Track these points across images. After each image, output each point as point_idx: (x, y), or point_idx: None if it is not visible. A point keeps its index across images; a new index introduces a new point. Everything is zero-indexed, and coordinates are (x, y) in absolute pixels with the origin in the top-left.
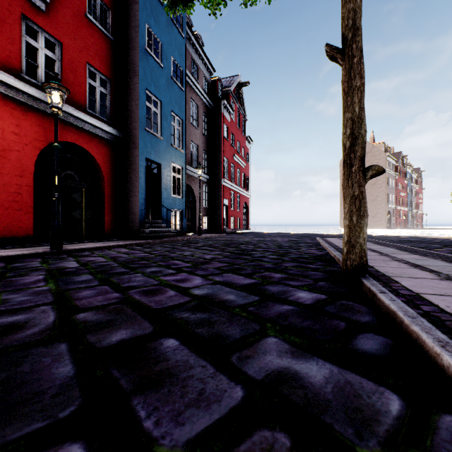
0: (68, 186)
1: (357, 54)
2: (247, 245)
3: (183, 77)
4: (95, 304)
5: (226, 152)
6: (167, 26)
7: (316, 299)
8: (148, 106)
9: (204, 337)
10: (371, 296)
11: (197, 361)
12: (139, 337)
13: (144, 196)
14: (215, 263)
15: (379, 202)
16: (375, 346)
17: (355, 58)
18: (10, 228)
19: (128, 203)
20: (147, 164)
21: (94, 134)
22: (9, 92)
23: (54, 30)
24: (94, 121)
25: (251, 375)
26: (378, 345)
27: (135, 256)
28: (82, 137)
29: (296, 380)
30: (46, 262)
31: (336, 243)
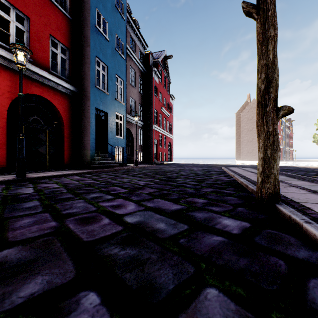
0: (35, 128)
1: (271, 7)
2: (172, 173)
3: (124, 49)
4: (27, 235)
5: (156, 106)
6: (112, 11)
7: (241, 228)
8: (98, 69)
9: (131, 289)
10: (292, 224)
11: None
12: (54, 289)
13: (94, 136)
14: (147, 188)
15: None
16: None
17: (269, 12)
18: None
19: (82, 142)
20: (97, 113)
21: (56, 89)
22: None
23: (23, 8)
24: (56, 79)
25: None
26: None
27: (84, 182)
28: (46, 91)
29: None
30: (7, 188)
31: (238, 171)
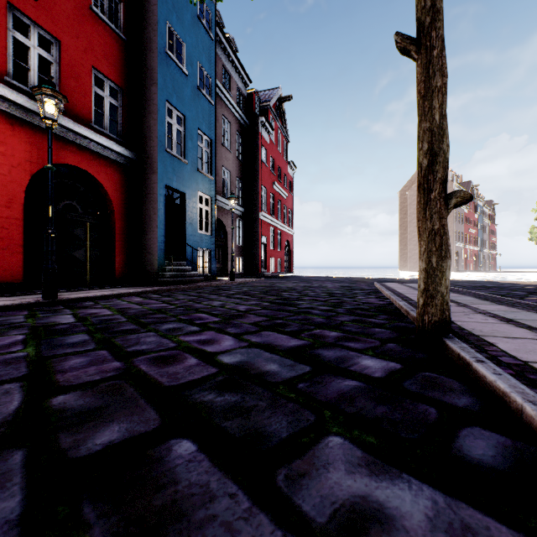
0: (68, 219)
1: (437, 44)
2: (291, 292)
3: (212, 87)
4: (84, 379)
5: (264, 180)
6: (193, 25)
7: (388, 370)
8: (169, 122)
9: (234, 437)
10: (461, 365)
11: (222, 484)
12: (137, 437)
13: (164, 232)
14: (251, 316)
15: None
16: (489, 451)
17: (435, 50)
18: None
19: (145, 241)
20: (168, 193)
21: (102, 155)
22: None
23: (50, 25)
24: (102, 139)
25: (309, 513)
26: (493, 448)
27: (151, 307)
28: (86, 159)
29: (382, 523)
30: (33, 316)
31: (399, 290)
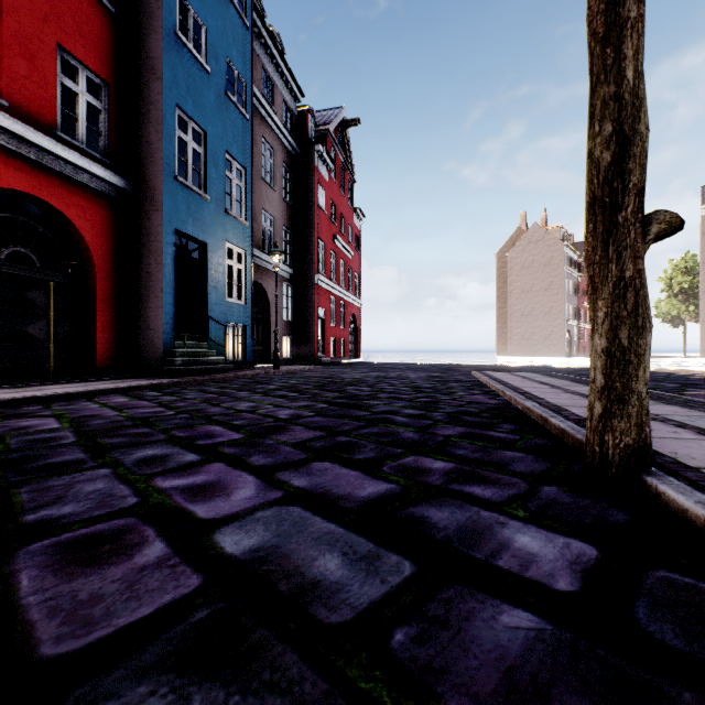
0: (16, 275)
1: None
2: (359, 386)
3: (247, 96)
4: None
5: (322, 232)
6: (218, 2)
7: (577, 566)
8: (182, 137)
9: None
10: None
11: None
12: None
13: (173, 299)
14: (296, 429)
15: (555, 316)
16: None
17: None
18: None
19: (143, 311)
20: (181, 243)
21: (74, 181)
22: None
23: None
24: (73, 155)
25: None
26: None
27: (134, 413)
28: (47, 183)
29: None
30: None
31: (512, 382)
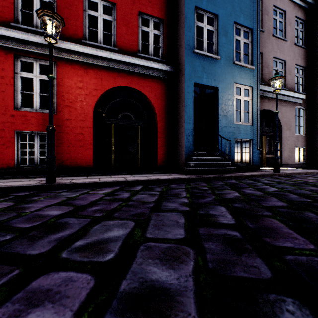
0: (124, 125)
1: None
2: None
3: None
4: None
5: None
6: None
7: None
8: (199, 26)
9: None
10: None
11: None
12: None
13: (192, 126)
14: None
15: None
16: None
17: None
18: (76, 160)
19: (178, 136)
20: (200, 91)
21: (146, 75)
22: (73, 57)
23: None
24: (143, 61)
25: None
26: None
27: (30, 214)
28: (134, 80)
29: None
30: None
31: None
